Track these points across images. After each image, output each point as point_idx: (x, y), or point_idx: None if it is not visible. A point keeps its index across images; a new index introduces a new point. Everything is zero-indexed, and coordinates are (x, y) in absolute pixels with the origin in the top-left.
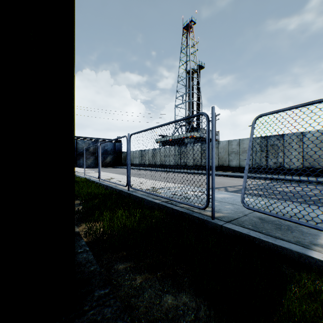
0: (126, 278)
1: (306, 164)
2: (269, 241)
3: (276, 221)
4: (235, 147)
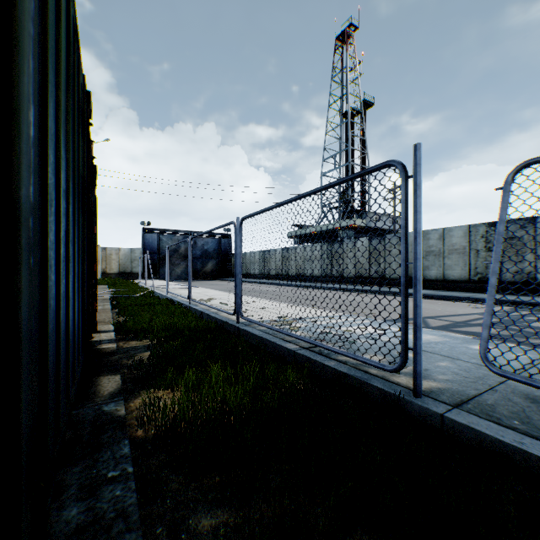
0: None
1: None
2: None
3: None
4: (435, 242)
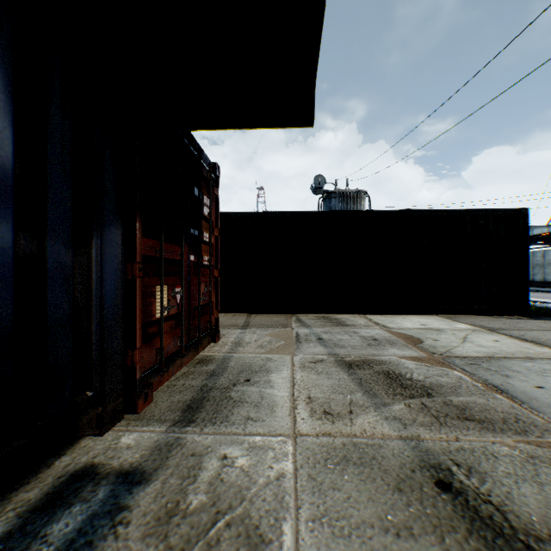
0: None
1: None
2: None
3: None
4: None
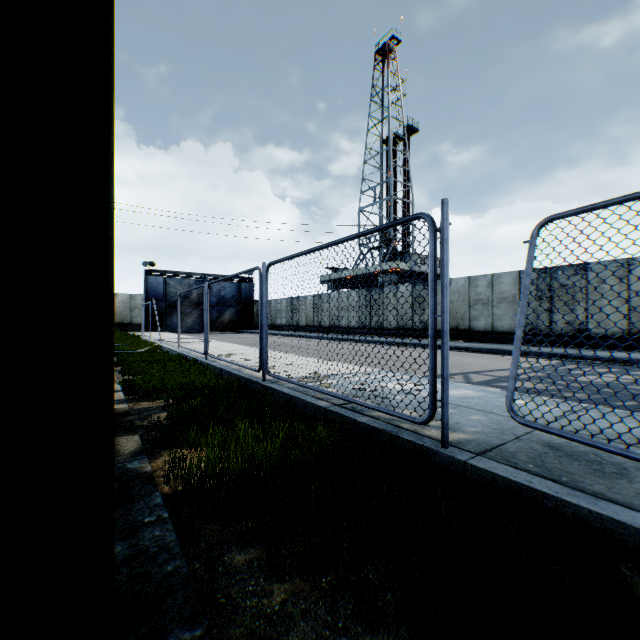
0: (250, 589)
1: (635, 325)
2: (580, 504)
3: (589, 453)
4: (483, 290)
